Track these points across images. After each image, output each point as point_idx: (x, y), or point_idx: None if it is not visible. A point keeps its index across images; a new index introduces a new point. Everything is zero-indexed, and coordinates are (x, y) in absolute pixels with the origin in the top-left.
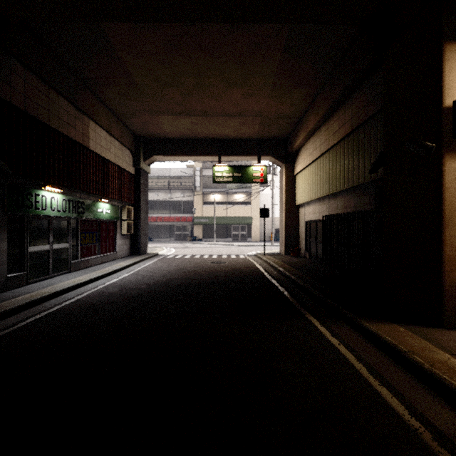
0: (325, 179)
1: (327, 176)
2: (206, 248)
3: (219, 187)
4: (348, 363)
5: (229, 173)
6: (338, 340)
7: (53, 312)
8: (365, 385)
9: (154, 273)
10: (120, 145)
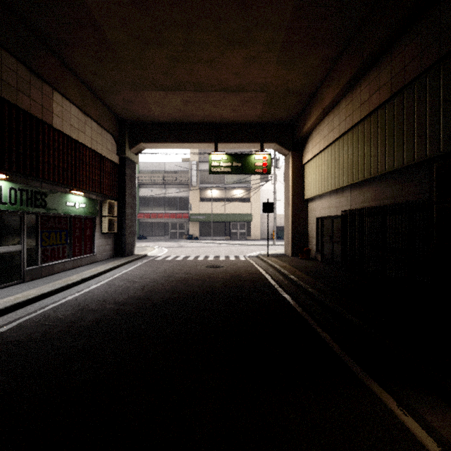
0: (346, 165)
1: (349, 161)
2: (202, 247)
3: (217, 181)
4: None
5: (228, 162)
6: None
7: None
8: None
9: (132, 283)
10: (99, 128)
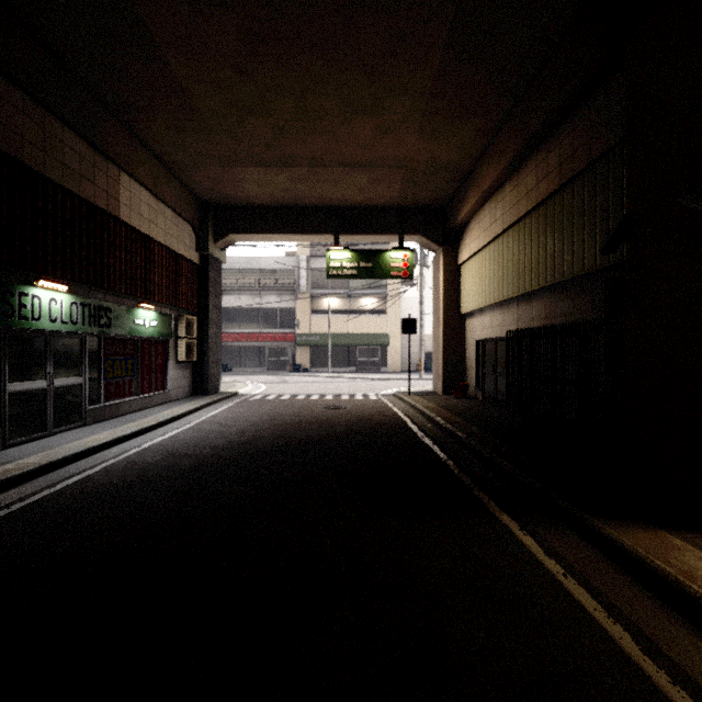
0: (511, 270)
1: (515, 265)
2: (315, 383)
3: (337, 286)
4: (592, 621)
5: (353, 262)
6: (560, 566)
7: (35, 503)
8: (641, 684)
9: (227, 427)
10: (175, 216)
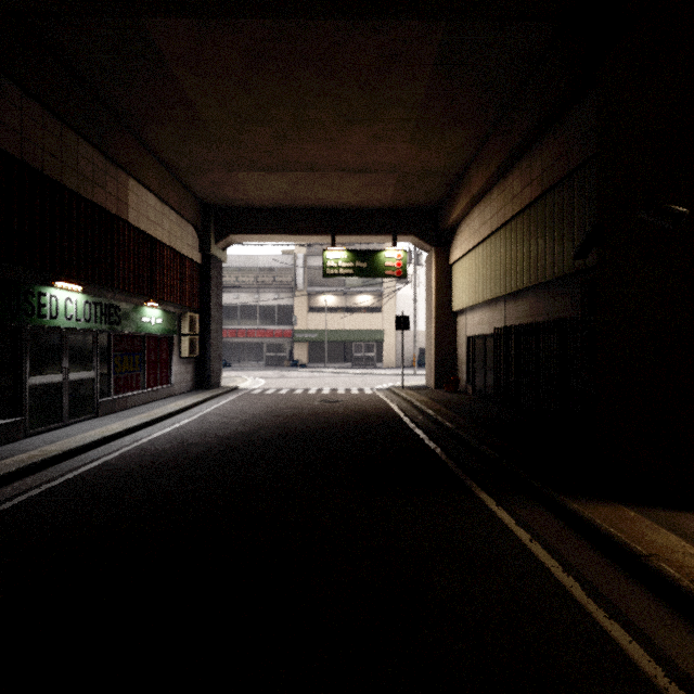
0: (498, 270)
1: (502, 265)
2: (312, 378)
3: (333, 283)
4: (549, 575)
5: (349, 262)
6: (528, 534)
7: (63, 484)
8: (582, 618)
9: (230, 419)
10: (178, 218)
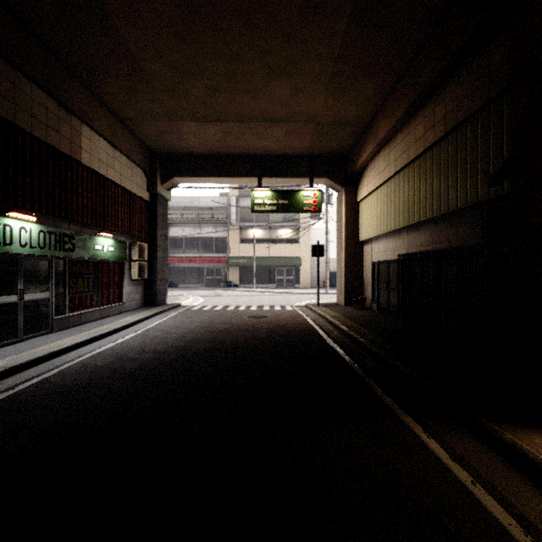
0: (402, 204)
1: (405, 200)
2: (243, 296)
3: (260, 220)
4: (510, 539)
5: (273, 200)
6: (467, 473)
7: None
8: None
9: (169, 334)
10: (129, 162)
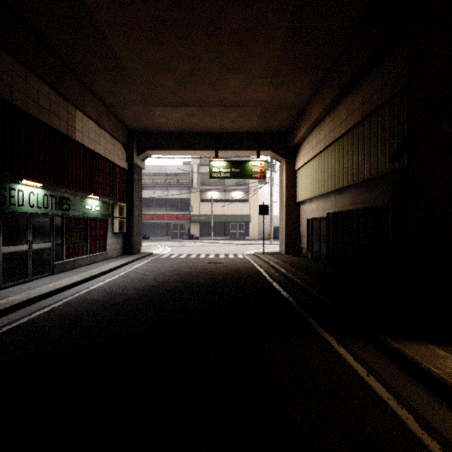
0: (330, 173)
1: (332, 170)
2: (203, 246)
3: (217, 184)
4: (387, 407)
5: (227, 168)
6: (364, 369)
7: (18, 326)
8: (421, 450)
9: (145, 276)
10: (111, 138)
